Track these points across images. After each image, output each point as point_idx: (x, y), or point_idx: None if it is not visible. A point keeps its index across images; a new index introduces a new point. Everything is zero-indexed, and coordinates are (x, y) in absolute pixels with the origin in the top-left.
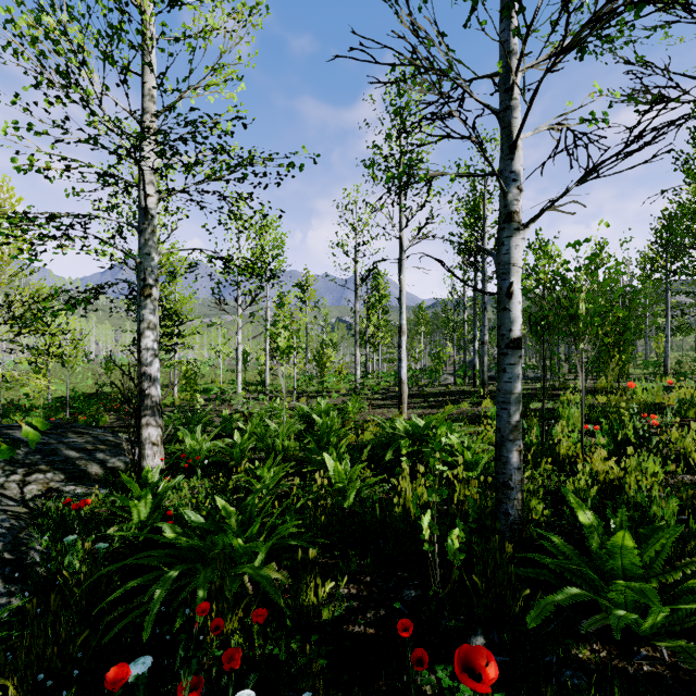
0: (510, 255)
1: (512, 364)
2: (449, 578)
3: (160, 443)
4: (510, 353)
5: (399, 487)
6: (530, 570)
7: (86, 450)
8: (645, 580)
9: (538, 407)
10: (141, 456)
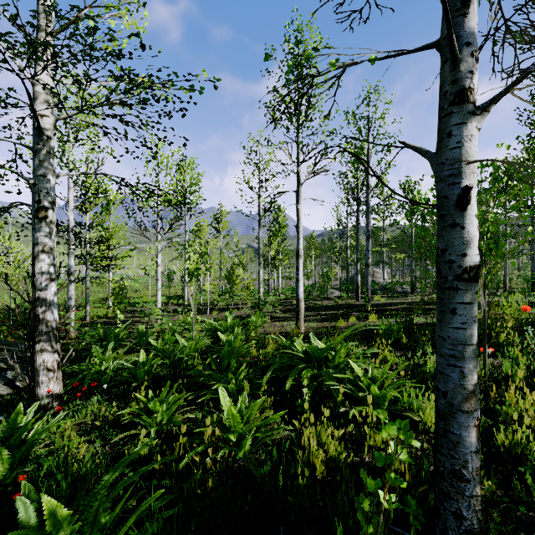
0: (462, 149)
1: (466, 303)
2: None
3: (57, 368)
4: (463, 288)
5: (302, 440)
6: None
7: None
8: None
9: (419, 322)
10: (35, 382)
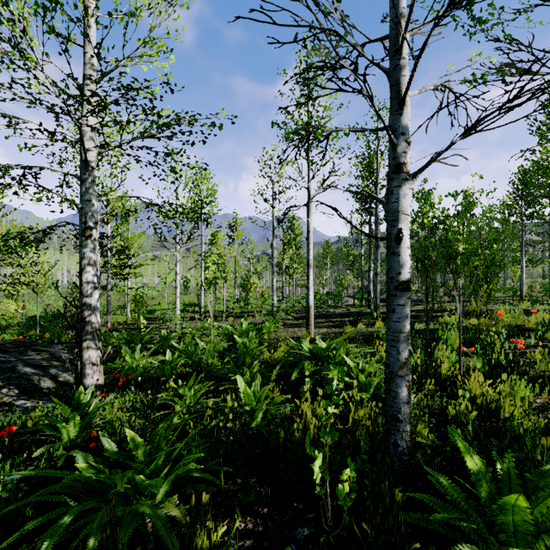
0: (399, 203)
1: (401, 305)
2: (341, 511)
3: (99, 363)
4: (399, 295)
5: (300, 410)
6: (419, 515)
7: (41, 367)
8: (535, 534)
9: (421, 327)
10: (83, 374)
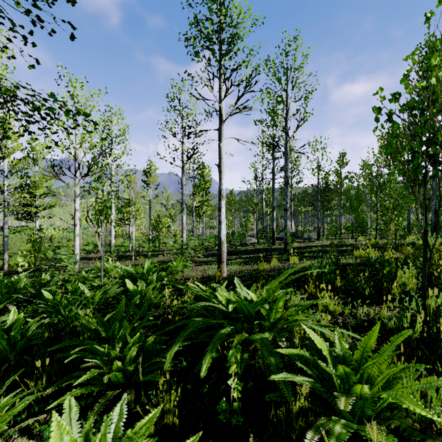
0: None
1: None
2: None
3: None
4: None
5: None
6: None
7: None
8: None
9: (340, 262)
10: None
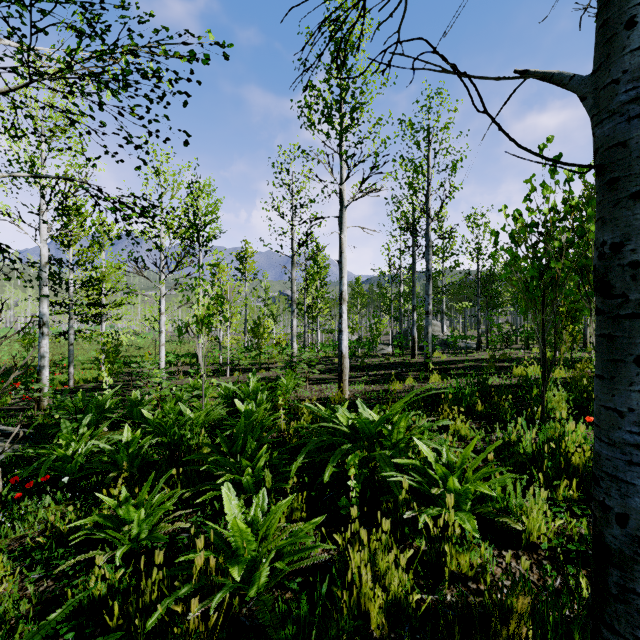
0: None
1: None
2: None
3: None
4: None
5: (349, 573)
6: None
7: None
8: None
9: (493, 383)
10: None
